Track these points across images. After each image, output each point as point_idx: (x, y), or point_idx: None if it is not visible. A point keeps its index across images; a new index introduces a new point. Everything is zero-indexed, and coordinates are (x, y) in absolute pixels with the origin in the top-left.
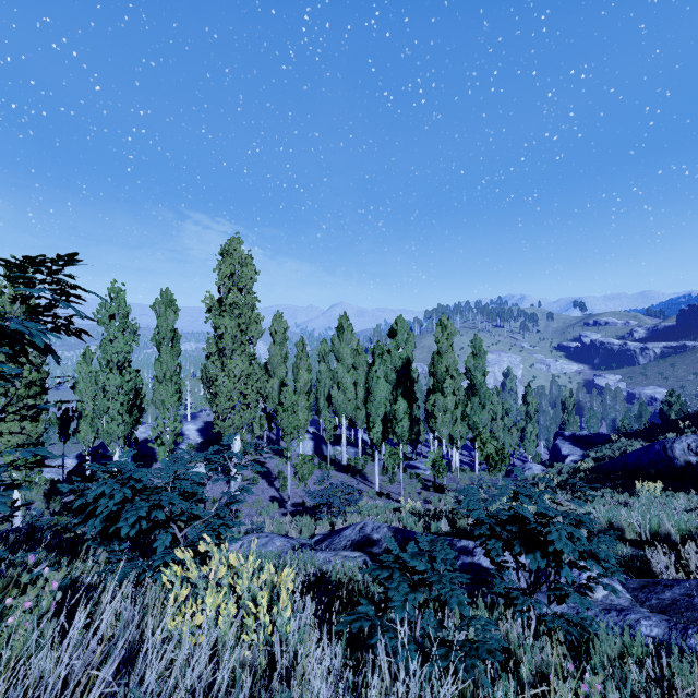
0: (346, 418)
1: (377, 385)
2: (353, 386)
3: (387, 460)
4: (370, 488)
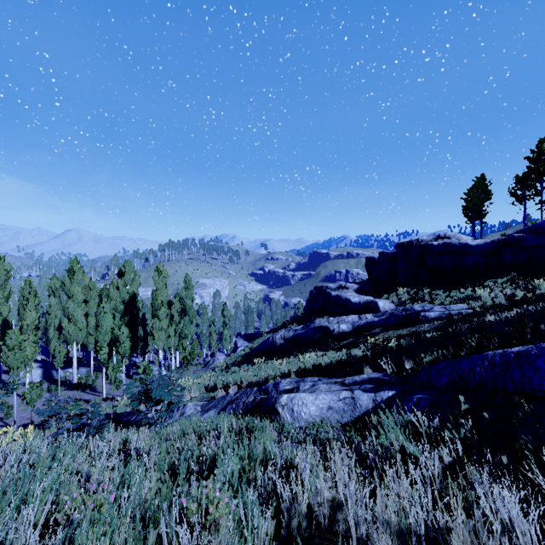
0: (77, 344)
1: (105, 318)
2: (85, 318)
3: (111, 373)
4: (98, 396)
